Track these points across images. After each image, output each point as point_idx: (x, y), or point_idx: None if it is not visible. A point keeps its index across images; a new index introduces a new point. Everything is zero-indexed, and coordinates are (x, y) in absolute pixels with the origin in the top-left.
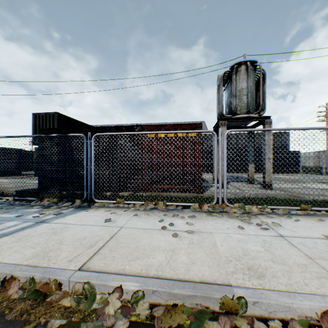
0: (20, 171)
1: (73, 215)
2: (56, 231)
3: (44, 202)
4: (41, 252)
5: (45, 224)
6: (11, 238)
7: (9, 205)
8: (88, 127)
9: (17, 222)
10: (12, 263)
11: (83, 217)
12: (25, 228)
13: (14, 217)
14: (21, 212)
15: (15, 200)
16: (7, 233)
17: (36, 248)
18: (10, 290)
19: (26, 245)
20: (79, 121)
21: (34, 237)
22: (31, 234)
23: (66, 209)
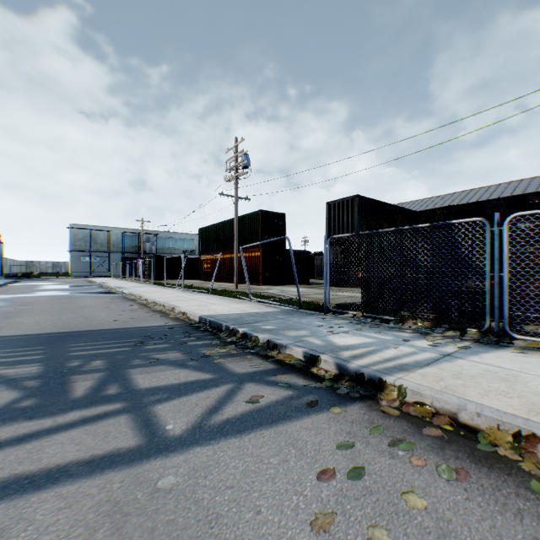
0: (307, 279)
1: (489, 354)
2: (501, 377)
3: (408, 324)
4: (535, 408)
5: (459, 360)
6: (437, 370)
7: (359, 322)
8: (446, 207)
9: (408, 348)
10: (506, 411)
11: (517, 361)
12: (436, 360)
13: (393, 340)
14: (392, 335)
15: (363, 317)
16: (422, 362)
17: (510, 398)
18: (538, 455)
19: (485, 389)
20: (383, 202)
21: (475, 378)
22: (464, 373)
23: (458, 342)
